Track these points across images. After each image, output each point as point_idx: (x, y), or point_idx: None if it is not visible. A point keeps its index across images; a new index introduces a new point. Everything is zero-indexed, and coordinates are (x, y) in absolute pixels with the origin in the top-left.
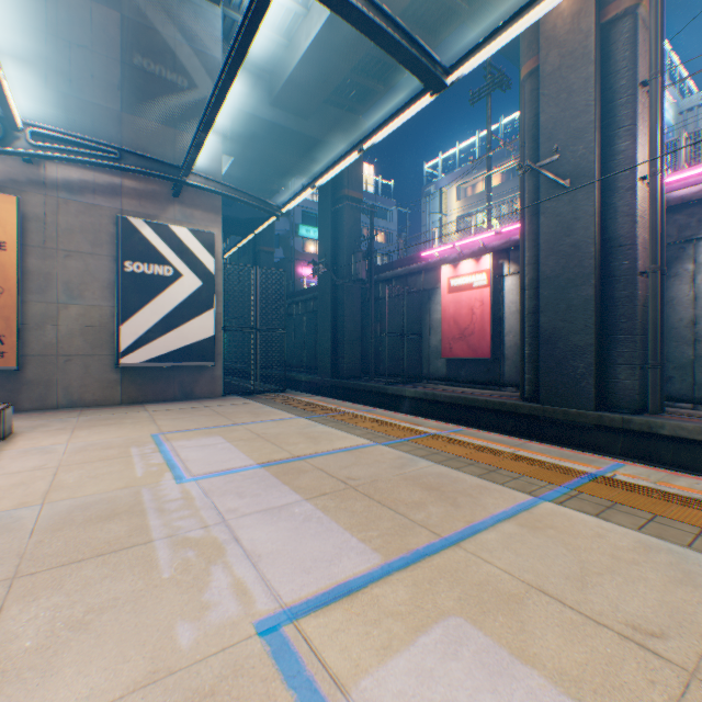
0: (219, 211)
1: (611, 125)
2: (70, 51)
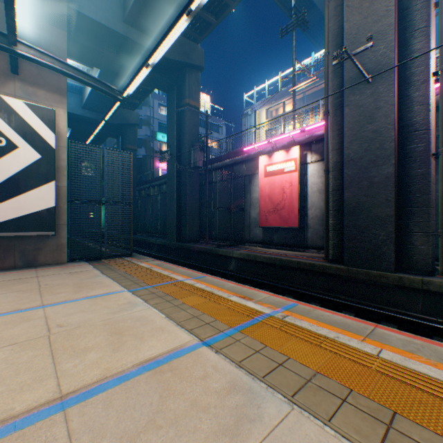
0: (65, 93)
1: (408, 28)
2: None
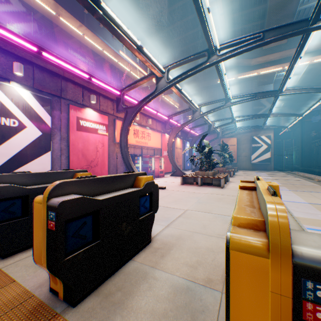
0: (272, 129)
1: None
2: (242, 110)
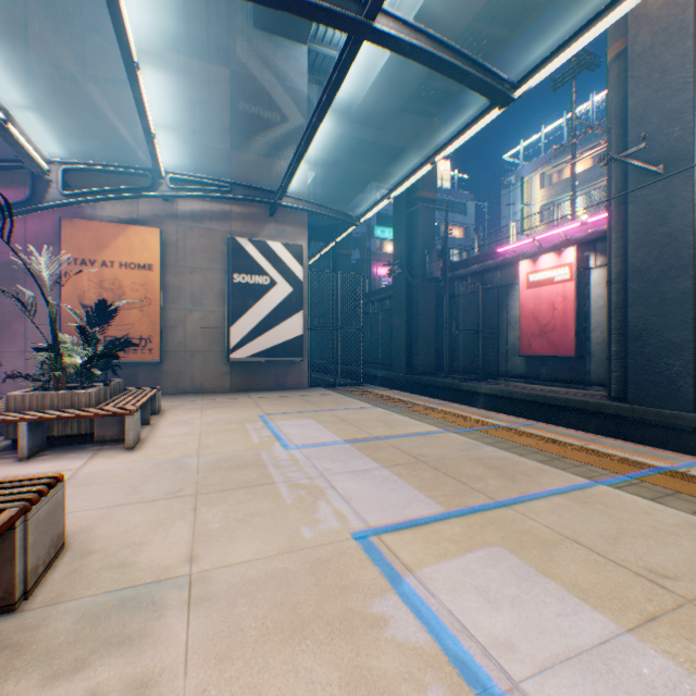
0: (306, 225)
1: None
2: (194, 107)
